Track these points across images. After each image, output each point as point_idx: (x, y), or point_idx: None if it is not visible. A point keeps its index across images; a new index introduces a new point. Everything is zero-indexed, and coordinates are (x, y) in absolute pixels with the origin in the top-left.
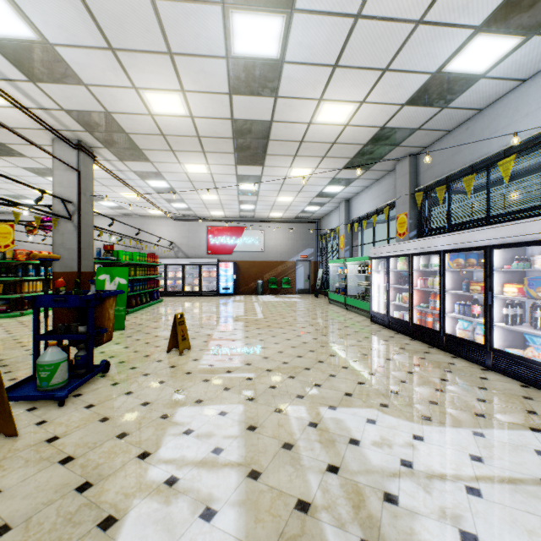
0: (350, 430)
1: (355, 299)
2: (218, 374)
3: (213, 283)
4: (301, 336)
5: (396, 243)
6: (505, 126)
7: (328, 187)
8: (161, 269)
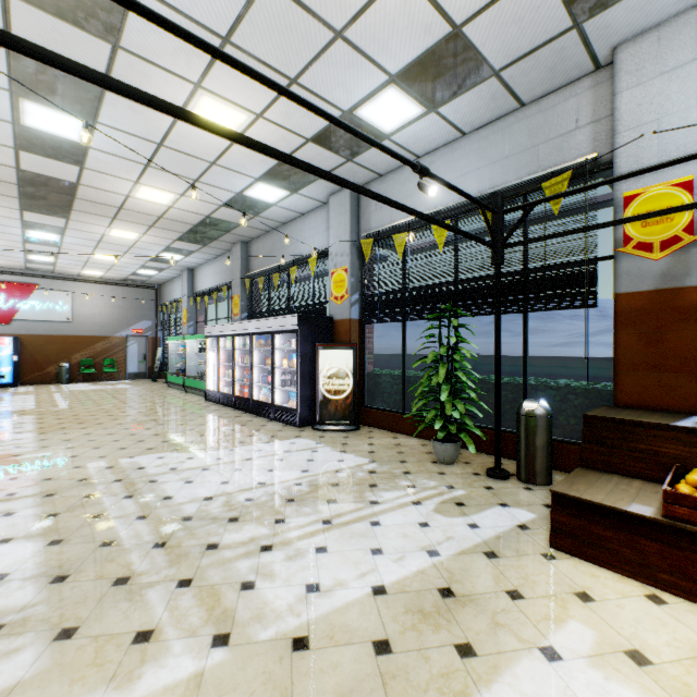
0: (141, 464)
1: (194, 379)
2: (2, 459)
3: None
4: (118, 419)
5: (224, 324)
6: (296, 242)
7: (164, 253)
8: None
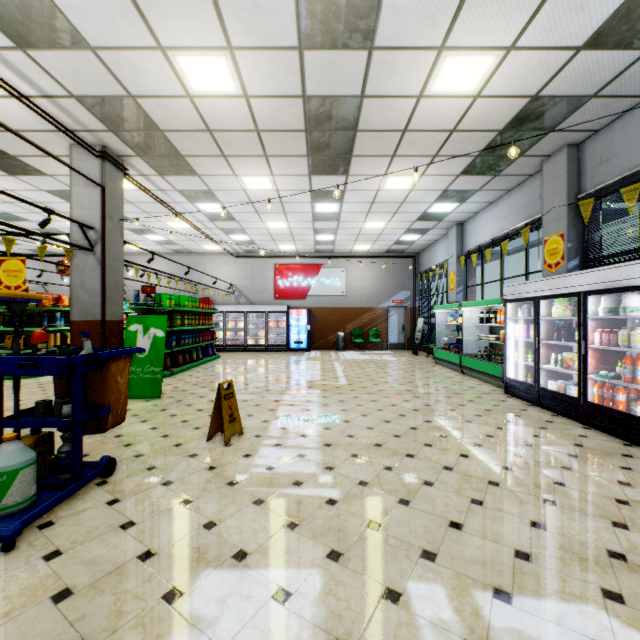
0: None
1: (477, 360)
2: (279, 489)
3: (282, 335)
4: (405, 415)
5: (552, 277)
6: None
7: (435, 204)
8: (219, 317)
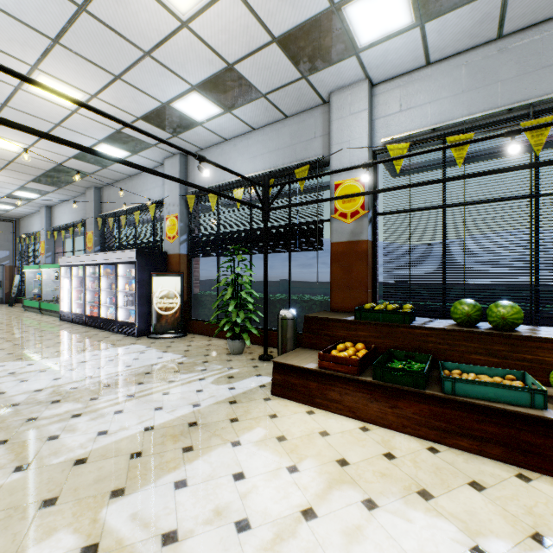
0: None
1: (49, 303)
2: None
3: None
4: None
5: (76, 256)
6: (141, 192)
7: (19, 192)
8: None
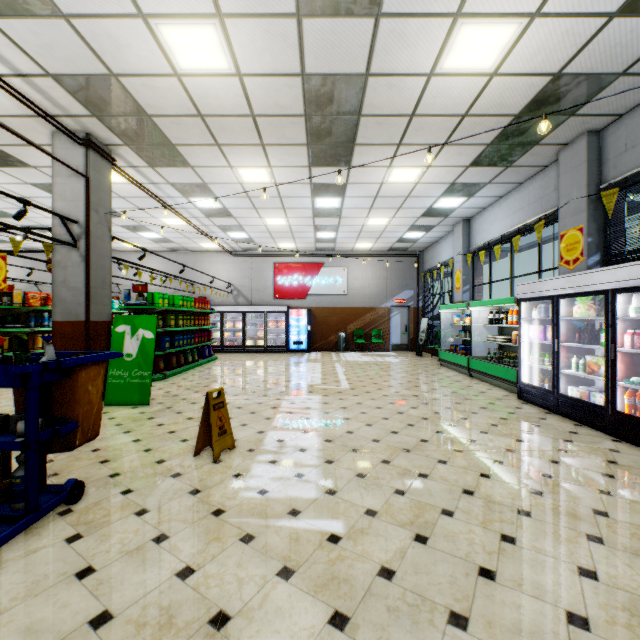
0: None
1: (486, 362)
2: (272, 521)
3: (281, 336)
4: (414, 425)
5: (574, 274)
6: None
7: (442, 199)
8: (217, 318)
